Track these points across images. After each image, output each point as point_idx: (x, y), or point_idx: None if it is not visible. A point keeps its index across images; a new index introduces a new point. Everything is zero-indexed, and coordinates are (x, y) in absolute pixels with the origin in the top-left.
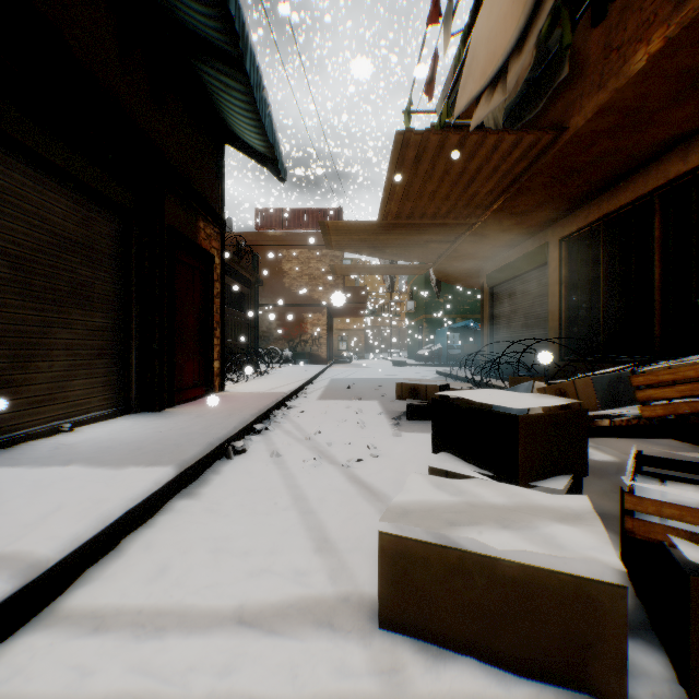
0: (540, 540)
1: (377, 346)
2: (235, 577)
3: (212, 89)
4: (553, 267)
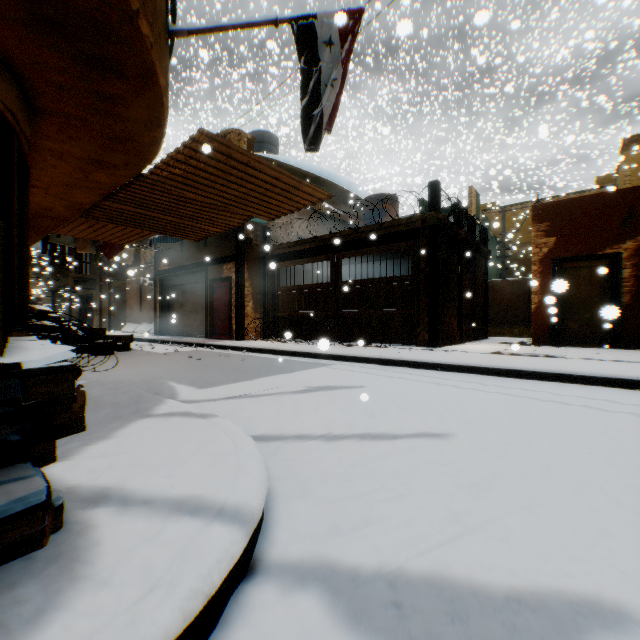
0: None
1: None
2: None
3: None
4: None
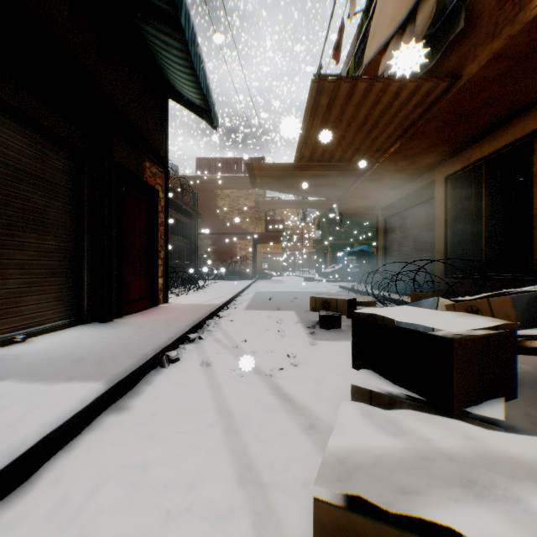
0: (533, 524)
1: (291, 266)
2: (147, 524)
3: (155, 48)
4: (439, 200)
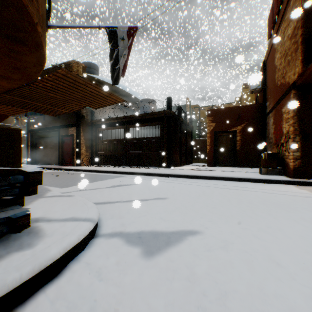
0: None
1: None
2: None
3: None
4: None
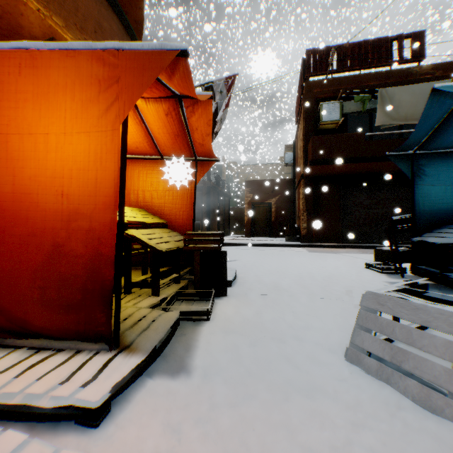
0: None
1: None
2: None
3: None
4: None
